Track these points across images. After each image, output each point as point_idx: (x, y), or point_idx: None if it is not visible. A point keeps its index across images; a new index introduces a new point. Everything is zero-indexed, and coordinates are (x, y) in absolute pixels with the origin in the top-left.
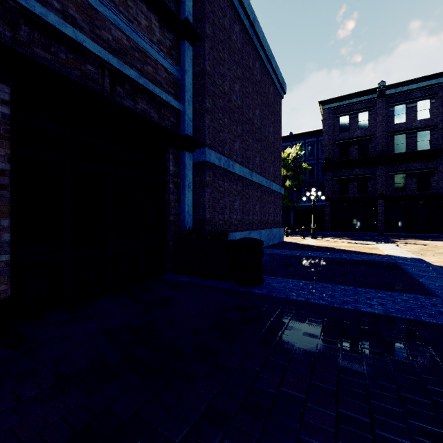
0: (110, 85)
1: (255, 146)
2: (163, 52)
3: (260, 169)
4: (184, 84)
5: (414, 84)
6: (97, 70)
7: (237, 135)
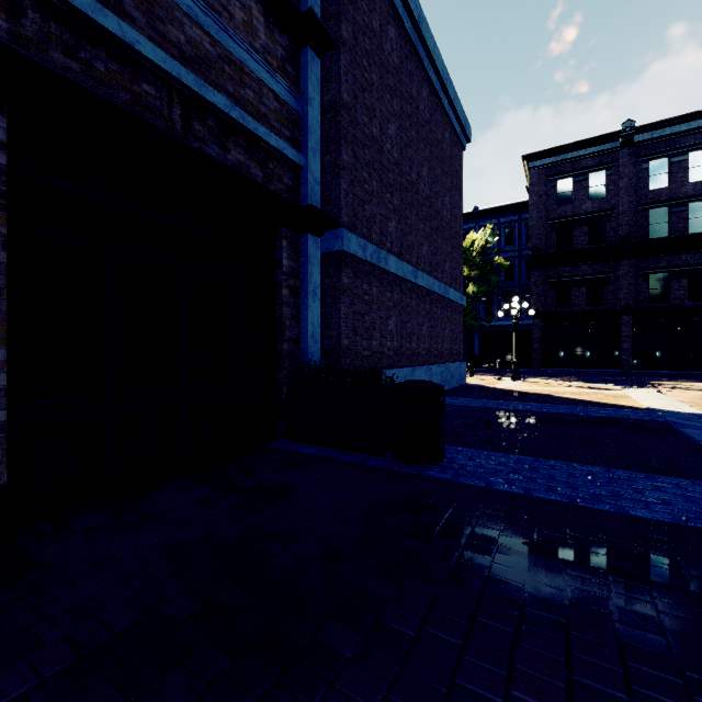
0: (182, 119)
1: (420, 227)
2: (271, 67)
3: (429, 265)
4: (306, 122)
5: (684, 123)
6: (161, 94)
7: (393, 208)
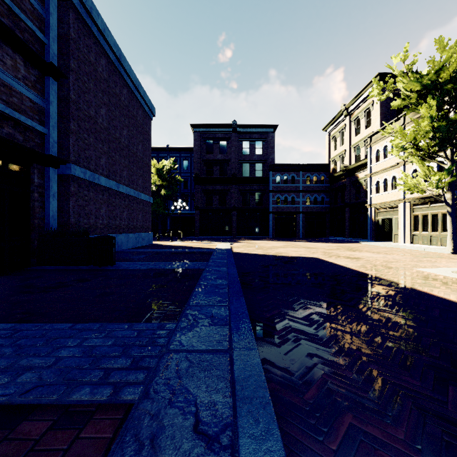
0: None
1: (122, 161)
2: (27, 86)
3: (128, 181)
4: (49, 113)
5: (254, 128)
6: None
7: (104, 152)
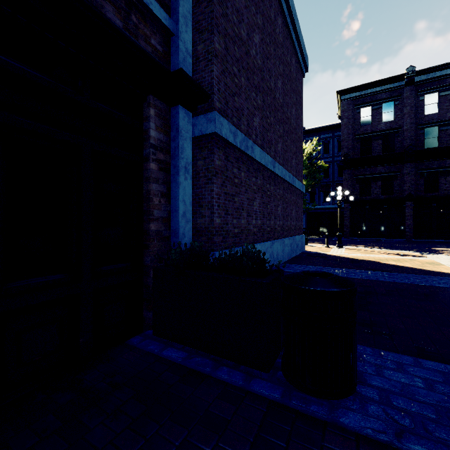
0: None
1: (277, 128)
2: None
3: (282, 159)
4: None
5: (449, 68)
6: None
7: (257, 106)
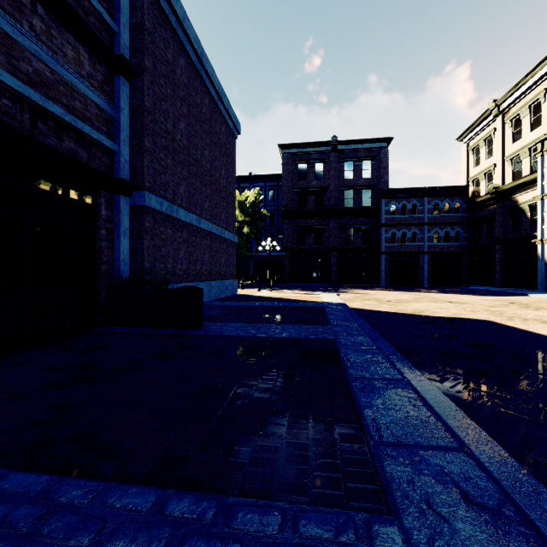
0: (30, 121)
1: (203, 190)
2: (93, 87)
3: (210, 215)
4: (119, 123)
5: (360, 144)
6: (15, 105)
7: (183, 177)
